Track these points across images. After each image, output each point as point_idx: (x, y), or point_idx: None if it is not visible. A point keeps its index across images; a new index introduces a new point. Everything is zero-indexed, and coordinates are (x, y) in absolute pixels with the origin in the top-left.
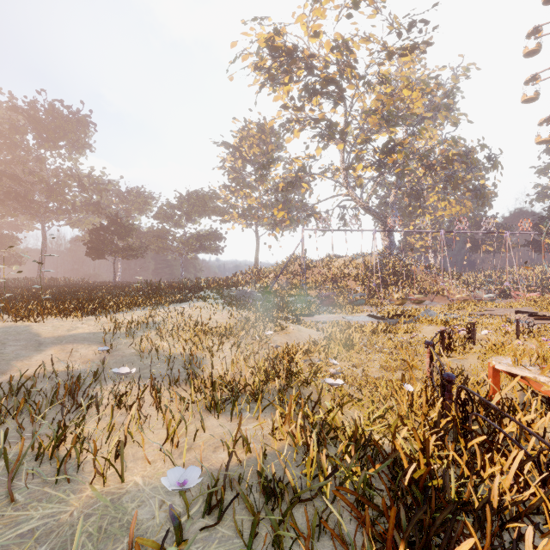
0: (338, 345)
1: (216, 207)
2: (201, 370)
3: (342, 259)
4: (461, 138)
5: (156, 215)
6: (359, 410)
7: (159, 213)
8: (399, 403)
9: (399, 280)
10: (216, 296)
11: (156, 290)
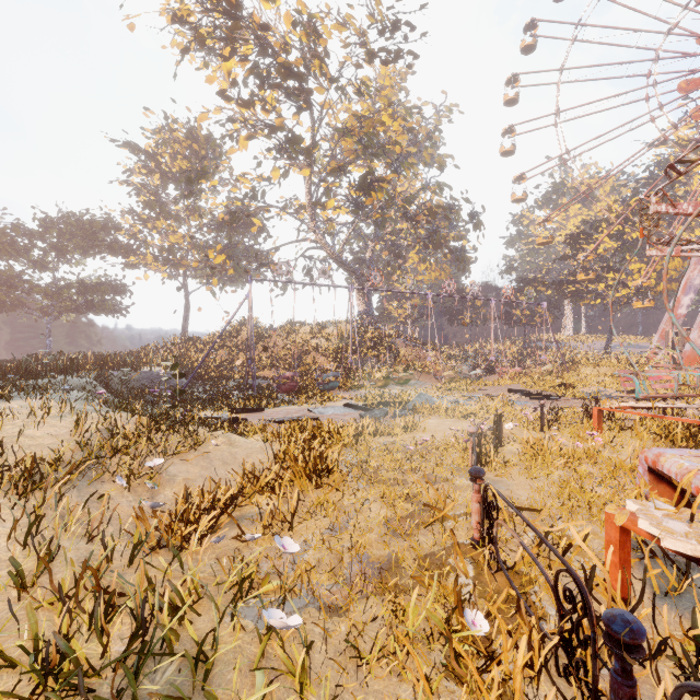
0: (299, 474)
1: (115, 242)
2: None
3: (308, 327)
4: (446, 186)
5: None
6: None
7: None
8: None
9: (379, 355)
10: (93, 383)
11: None
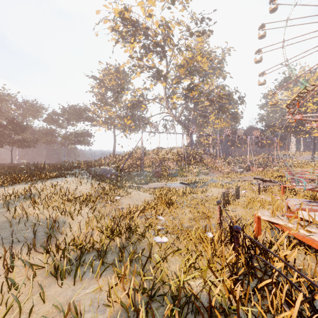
0: (163, 203)
1: (88, 116)
2: (60, 233)
3: (165, 150)
4: (227, 86)
5: (45, 119)
6: (178, 256)
7: (47, 118)
8: (205, 250)
9: (196, 162)
10: (86, 172)
11: (42, 169)
